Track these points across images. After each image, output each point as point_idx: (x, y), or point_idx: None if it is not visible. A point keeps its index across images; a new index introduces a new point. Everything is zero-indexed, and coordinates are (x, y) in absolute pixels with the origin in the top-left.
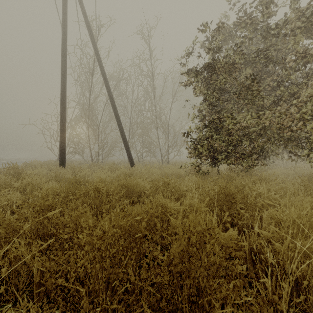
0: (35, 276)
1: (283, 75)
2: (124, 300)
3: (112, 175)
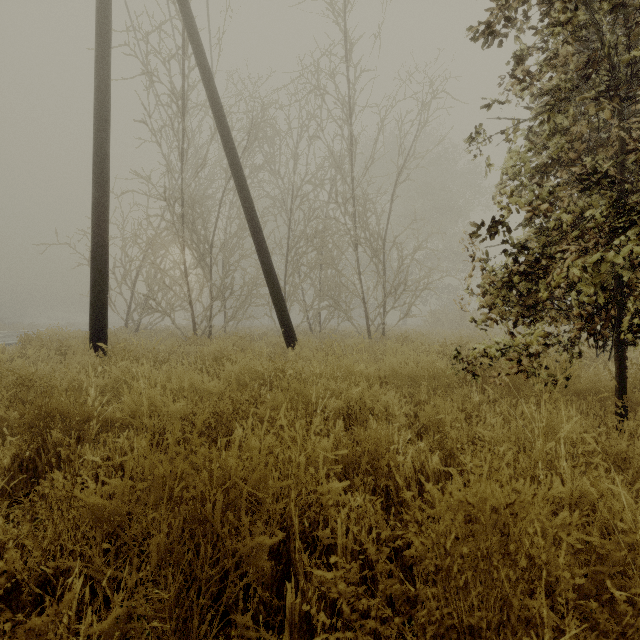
0: None
1: None
2: None
3: (205, 383)
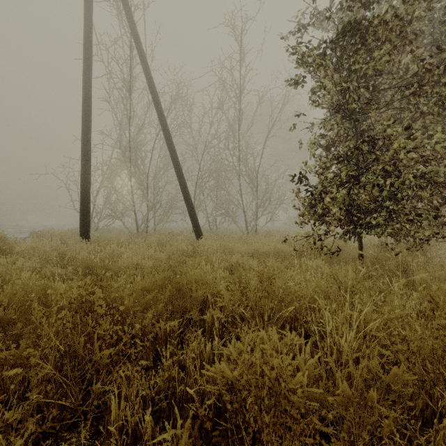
0: None
1: None
2: None
3: (158, 255)
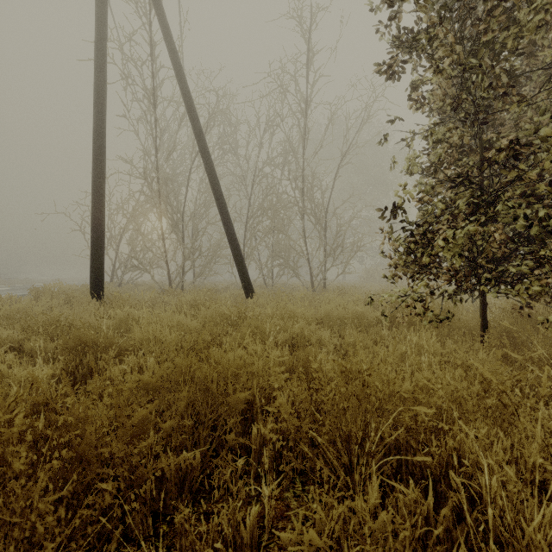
0: None
1: None
2: None
3: (188, 322)
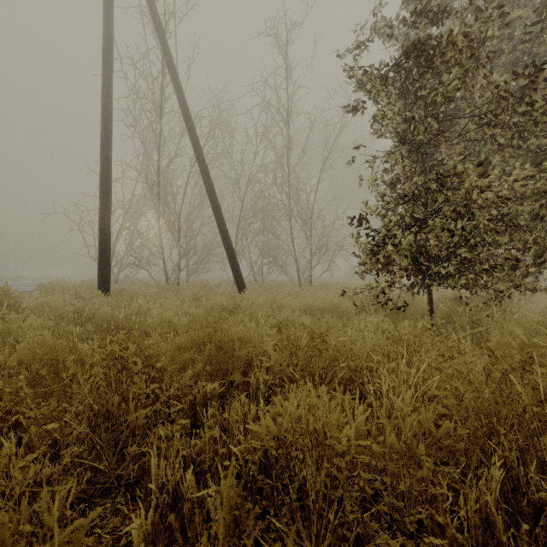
0: None
1: None
2: None
3: (194, 310)
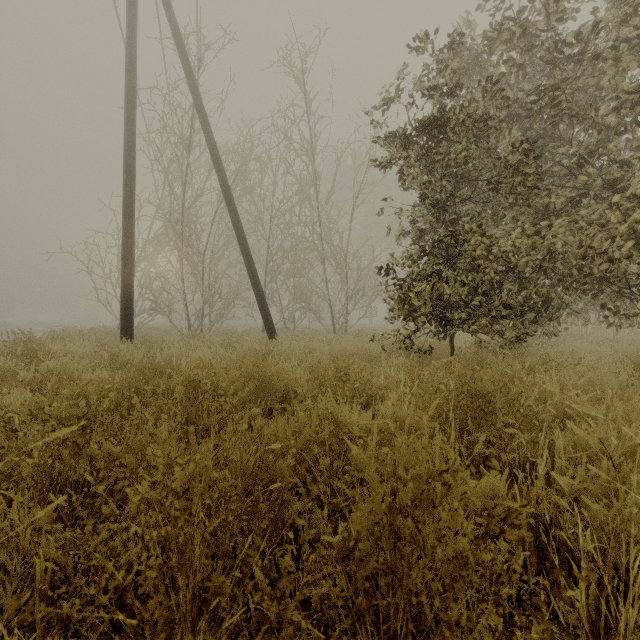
0: (41, 577)
1: (591, 143)
2: (240, 639)
3: (229, 355)
